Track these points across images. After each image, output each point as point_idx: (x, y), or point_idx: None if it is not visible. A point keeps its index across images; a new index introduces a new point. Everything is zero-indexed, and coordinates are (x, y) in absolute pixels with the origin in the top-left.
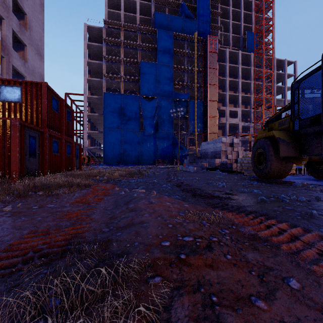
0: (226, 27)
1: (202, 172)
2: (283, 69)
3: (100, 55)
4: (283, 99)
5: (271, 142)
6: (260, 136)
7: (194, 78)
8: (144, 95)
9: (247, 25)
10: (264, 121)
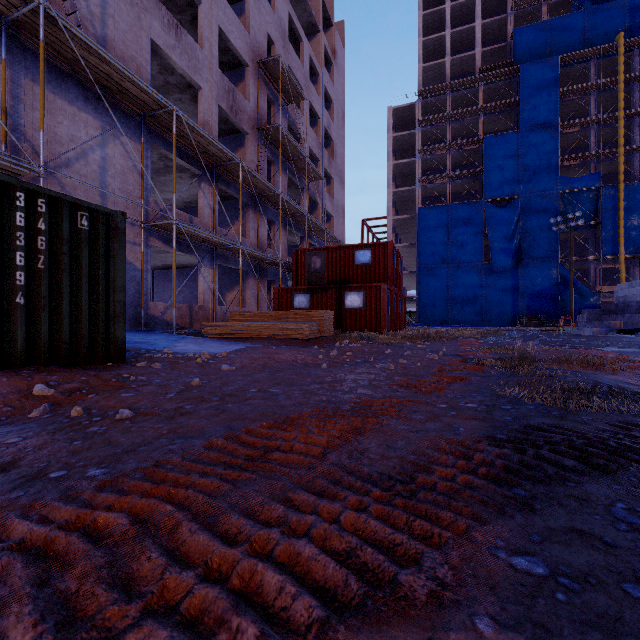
0: None
1: (604, 335)
2: None
3: (410, 146)
4: None
5: None
6: None
7: (617, 132)
8: (492, 197)
9: None
10: None
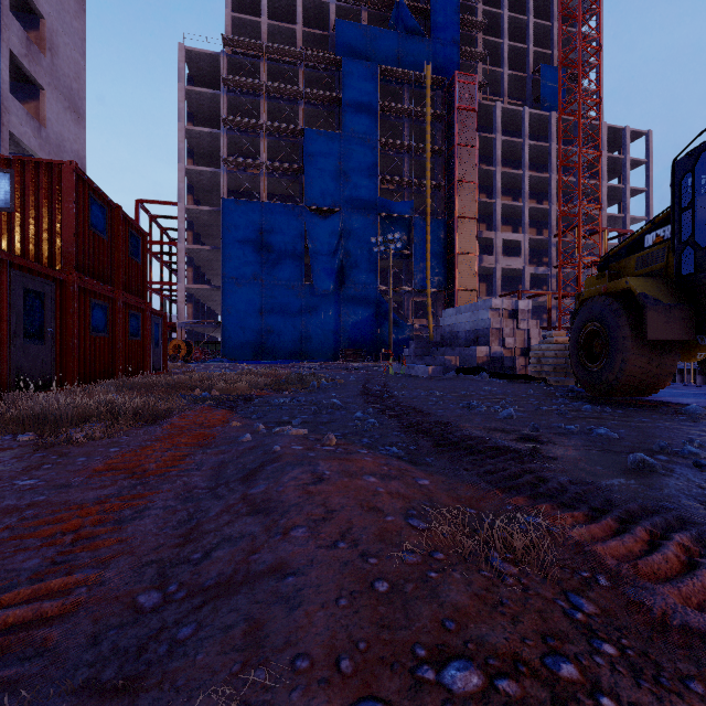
0: (496, 54)
1: (446, 378)
2: (623, 149)
3: (215, 115)
4: (621, 215)
5: (624, 305)
6: (591, 292)
7: (424, 168)
8: (313, 204)
9: (542, 51)
10: (581, 263)
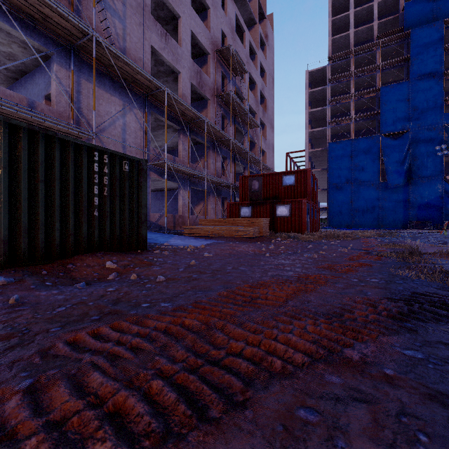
0: None
1: None
2: None
3: (322, 97)
4: None
5: None
6: None
7: None
8: (387, 132)
9: None
10: None
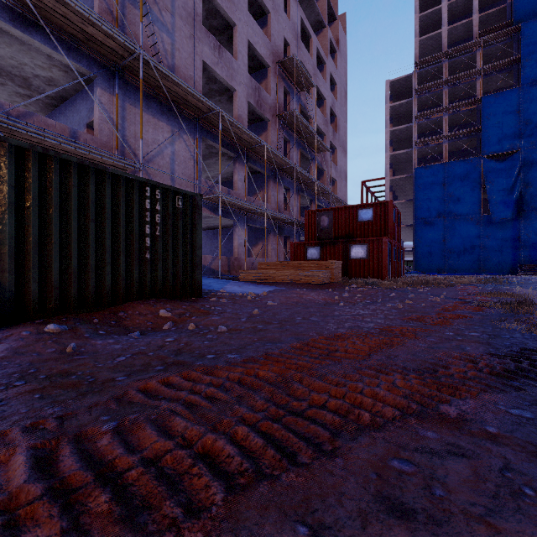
0: None
1: None
2: None
3: (407, 112)
4: None
5: None
6: None
7: None
8: (490, 153)
9: None
10: None
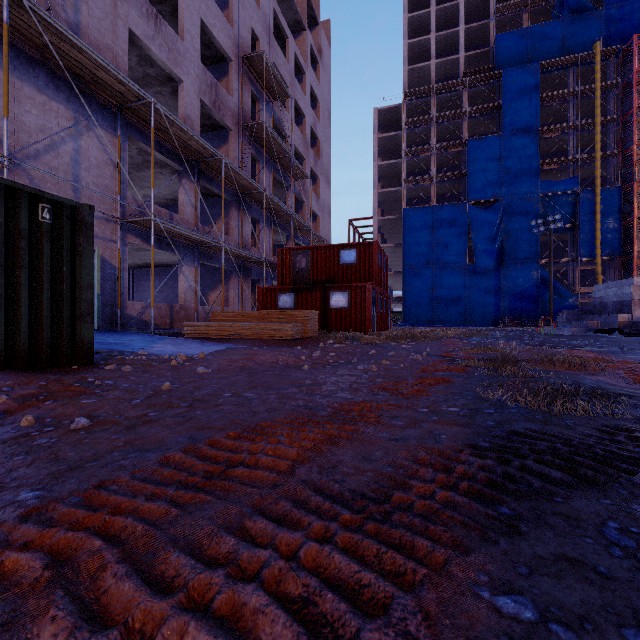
0: None
1: (583, 335)
2: None
3: (396, 147)
4: None
5: None
6: None
7: (594, 138)
8: (475, 199)
9: None
10: None
